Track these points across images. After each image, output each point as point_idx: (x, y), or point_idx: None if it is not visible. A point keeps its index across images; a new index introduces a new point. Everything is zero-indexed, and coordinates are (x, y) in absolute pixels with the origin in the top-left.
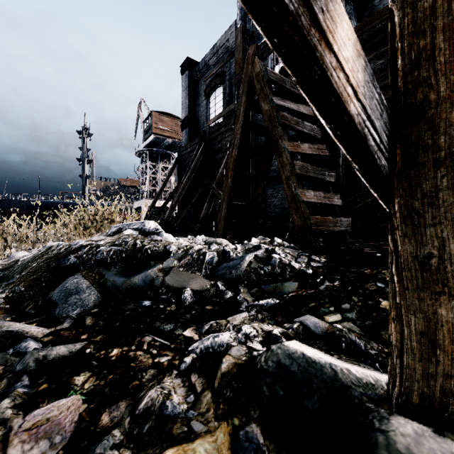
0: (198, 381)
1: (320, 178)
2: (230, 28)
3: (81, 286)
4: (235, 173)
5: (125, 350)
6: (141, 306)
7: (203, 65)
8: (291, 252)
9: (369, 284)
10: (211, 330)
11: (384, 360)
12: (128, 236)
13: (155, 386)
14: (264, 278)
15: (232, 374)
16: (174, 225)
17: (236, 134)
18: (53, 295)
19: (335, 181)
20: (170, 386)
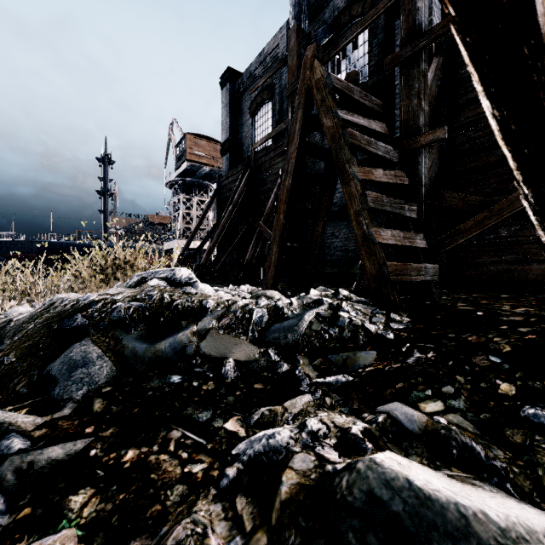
0: (247, 510)
1: (398, 213)
2: (281, 30)
3: (90, 355)
4: (289, 207)
5: (144, 451)
6: (168, 383)
7: (248, 76)
8: (362, 308)
9: (479, 358)
10: (263, 422)
11: (518, 477)
12: (154, 288)
13: (184, 519)
14: (329, 344)
15: (297, 504)
16: (212, 272)
17: (290, 158)
18: (53, 368)
19: (417, 218)
20: (206, 518)
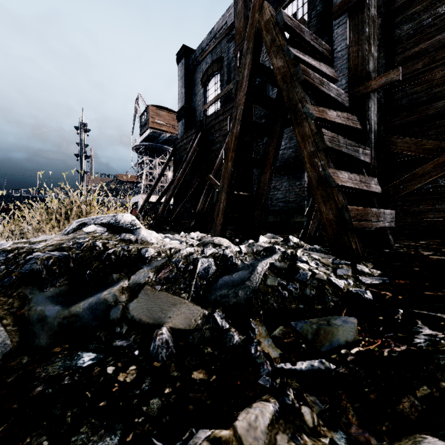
0: None
1: (354, 156)
2: (229, 9)
3: None
4: (237, 155)
5: None
6: (73, 367)
7: (200, 52)
8: (321, 258)
9: None
10: None
11: None
12: (87, 235)
13: None
14: (290, 305)
15: None
16: (168, 221)
17: (238, 105)
18: None
19: (370, 162)
20: None
